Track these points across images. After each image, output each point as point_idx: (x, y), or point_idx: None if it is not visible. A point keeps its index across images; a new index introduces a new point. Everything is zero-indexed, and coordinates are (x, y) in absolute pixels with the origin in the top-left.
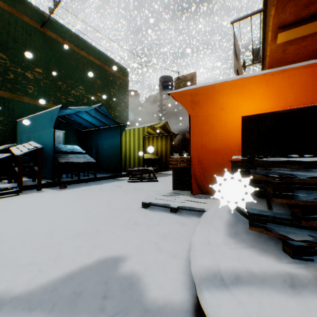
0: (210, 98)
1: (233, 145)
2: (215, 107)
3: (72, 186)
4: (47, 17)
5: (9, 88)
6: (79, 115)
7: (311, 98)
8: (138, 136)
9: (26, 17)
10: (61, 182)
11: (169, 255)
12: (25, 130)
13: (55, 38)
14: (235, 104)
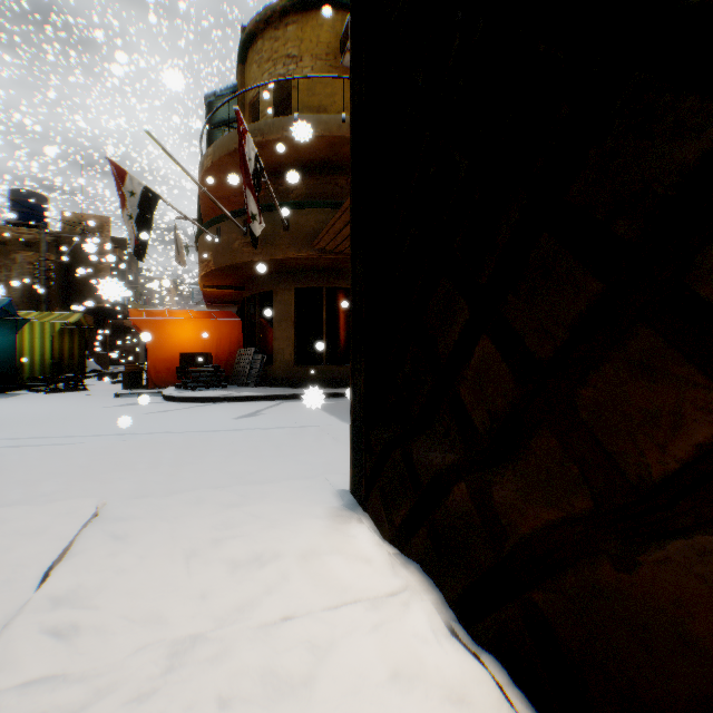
0: (162, 327)
1: (176, 357)
2: (165, 333)
3: None
4: None
5: None
6: None
7: (214, 336)
8: (44, 334)
9: None
10: None
11: (155, 400)
12: None
13: None
14: (178, 333)
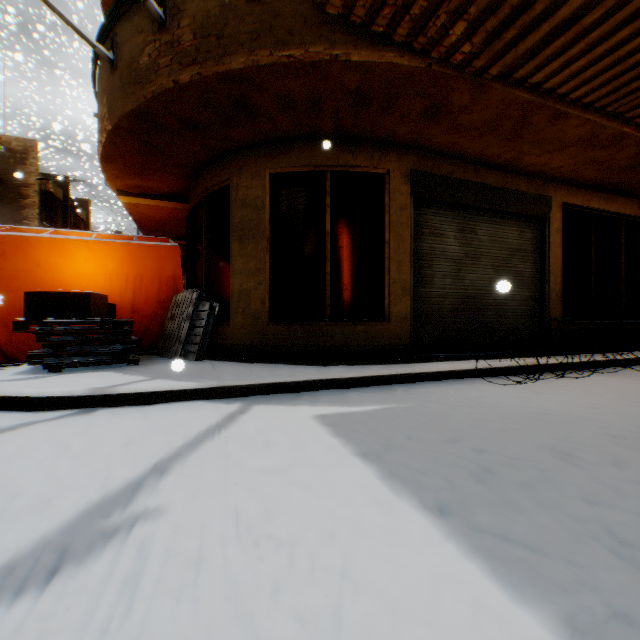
0: (24, 251)
1: None
2: (31, 262)
3: None
4: None
5: None
6: None
7: (129, 271)
8: None
9: None
10: None
11: None
12: None
13: None
14: (57, 263)
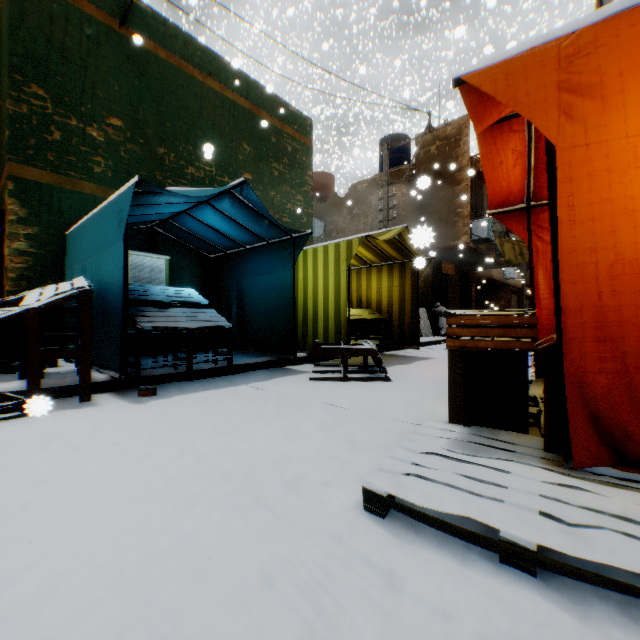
0: None
1: None
2: None
3: (171, 389)
4: (133, 4)
5: (51, 163)
6: (198, 217)
7: None
8: (337, 265)
9: (87, 4)
10: (147, 378)
11: None
12: (77, 254)
13: (152, 50)
14: None
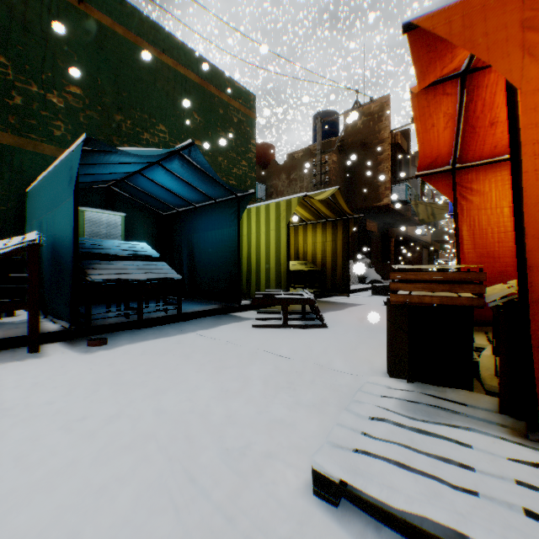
0: None
1: None
2: None
3: (122, 337)
4: None
5: (13, 125)
6: (151, 177)
7: None
8: (277, 222)
9: None
10: (99, 327)
11: None
12: (35, 210)
13: (109, 26)
14: None
